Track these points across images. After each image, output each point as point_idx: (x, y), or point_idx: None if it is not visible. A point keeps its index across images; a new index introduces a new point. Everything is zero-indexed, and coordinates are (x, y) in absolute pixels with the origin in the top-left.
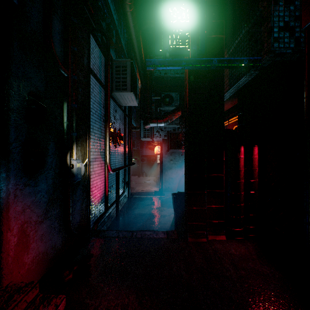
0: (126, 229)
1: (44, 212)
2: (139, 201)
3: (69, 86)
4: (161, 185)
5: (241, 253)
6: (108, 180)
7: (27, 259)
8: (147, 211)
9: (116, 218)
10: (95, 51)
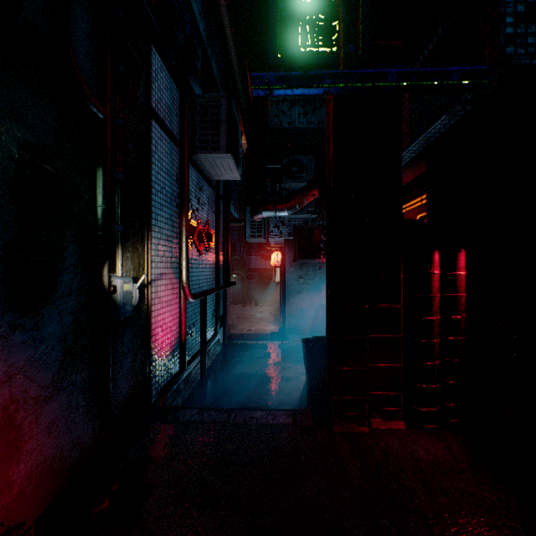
0: (219, 404)
1: (56, 379)
2: (243, 350)
3: (108, 138)
4: (282, 322)
5: (437, 458)
6: (186, 314)
7: (18, 474)
8: (258, 370)
9: (201, 382)
10: (160, 76)
